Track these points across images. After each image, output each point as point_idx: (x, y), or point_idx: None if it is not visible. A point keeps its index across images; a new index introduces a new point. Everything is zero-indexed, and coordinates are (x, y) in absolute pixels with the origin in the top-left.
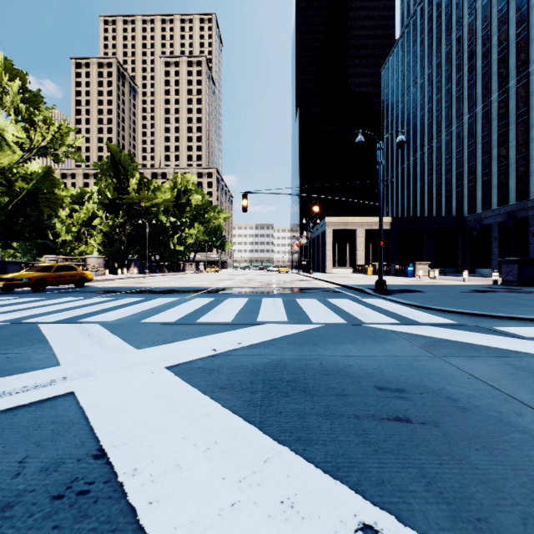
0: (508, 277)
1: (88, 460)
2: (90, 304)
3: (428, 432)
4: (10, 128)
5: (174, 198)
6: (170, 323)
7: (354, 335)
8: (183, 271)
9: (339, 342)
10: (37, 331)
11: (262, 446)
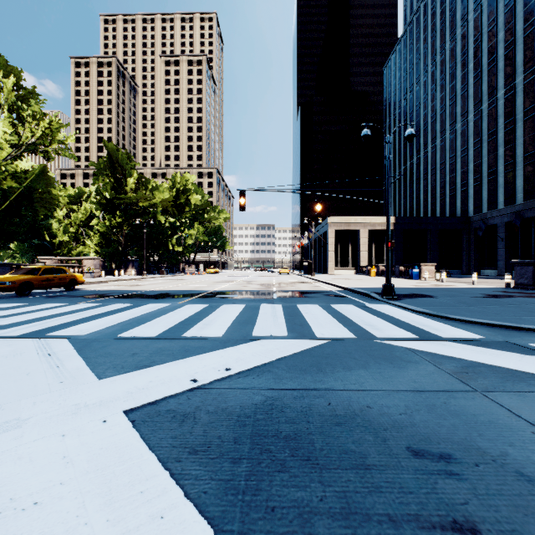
0: (522, 280)
1: None
2: (71, 311)
3: None
4: None
5: (173, 197)
6: (151, 338)
7: (366, 355)
8: (182, 272)
9: (349, 367)
10: None
11: None
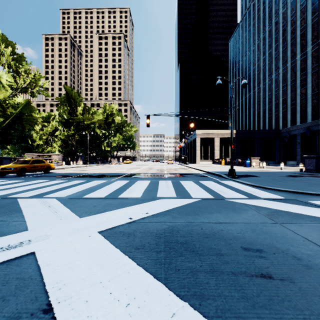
0: (309, 167)
1: (39, 314)
2: (52, 184)
3: (287, 288)
4: (4, 76)
5: (104, 118)
6: (102, 198)
7: (220, 206)
8: (109, 163)
9: (211, 212)
10: (16, 204)
11: (168, 302)
